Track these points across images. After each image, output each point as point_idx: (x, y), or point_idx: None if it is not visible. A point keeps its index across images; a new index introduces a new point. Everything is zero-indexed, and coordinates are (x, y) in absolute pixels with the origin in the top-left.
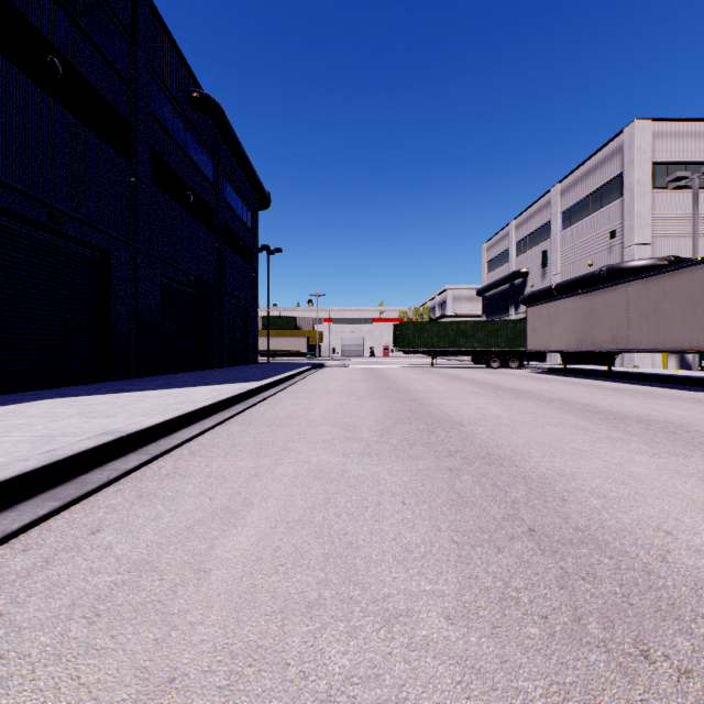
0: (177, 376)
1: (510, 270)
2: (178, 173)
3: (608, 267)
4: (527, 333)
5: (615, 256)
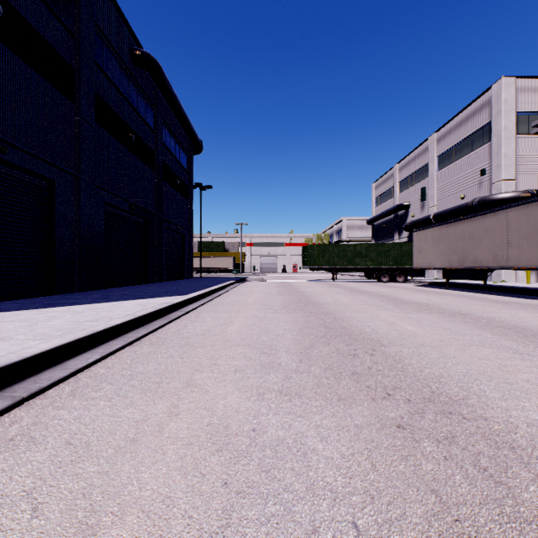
0: (117, 290)
1: (395, 203)
2: (121, 117)
3: (480, 199)
4: (413, 253)
5: (484, 190)
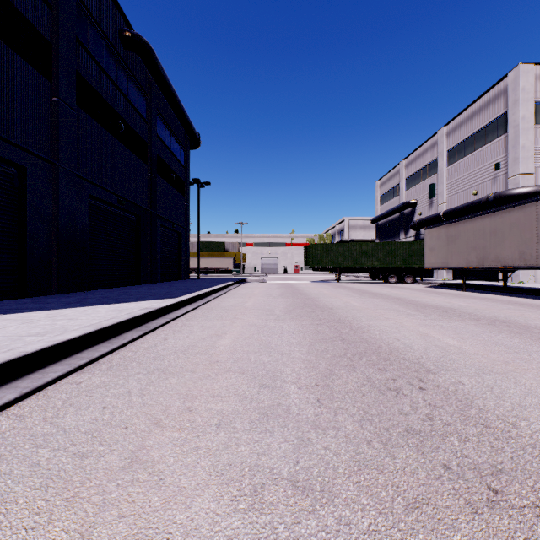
0: (101, 292)
1: (401, 201)
2: (109, 103)
3: (495, 194)
4: (425, 252)
5: (499, 186)
